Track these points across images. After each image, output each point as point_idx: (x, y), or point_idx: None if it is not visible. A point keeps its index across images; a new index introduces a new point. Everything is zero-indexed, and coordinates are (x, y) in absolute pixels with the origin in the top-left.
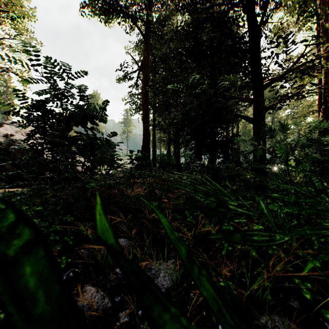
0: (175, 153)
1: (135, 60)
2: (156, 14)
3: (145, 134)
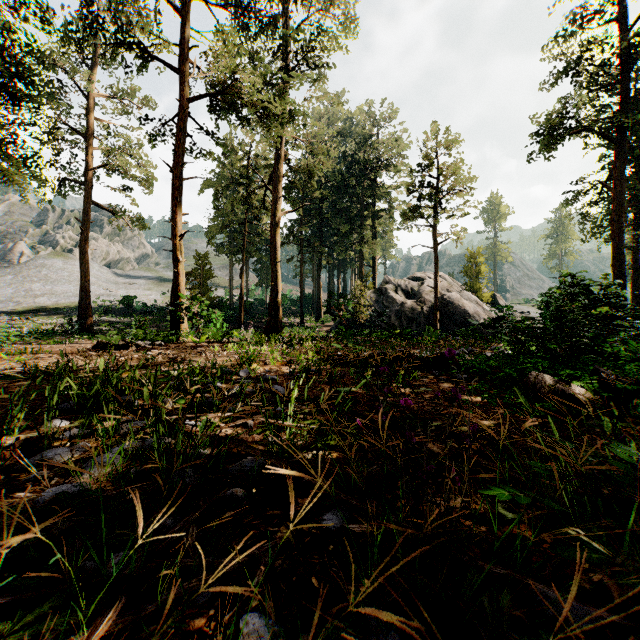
0: None
1: (598, 181)
2: (637, 116)
3: (615, 277)
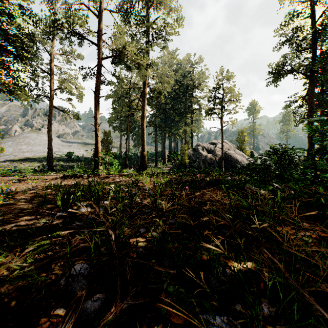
0: None
1: (301, 96)
2: (319, 65)
3: (309, 143)
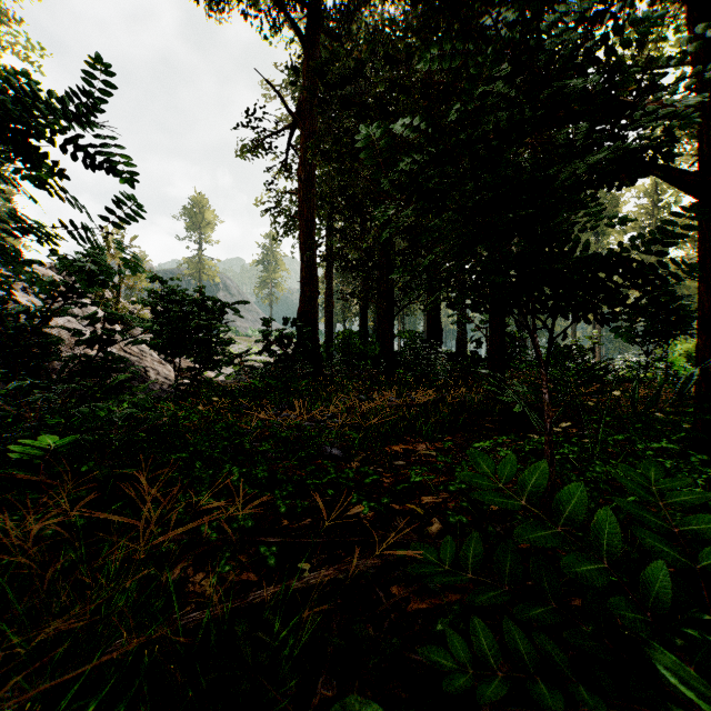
0: (379, 329)
1: (281, 97)
2: None
3: (305, 282)
